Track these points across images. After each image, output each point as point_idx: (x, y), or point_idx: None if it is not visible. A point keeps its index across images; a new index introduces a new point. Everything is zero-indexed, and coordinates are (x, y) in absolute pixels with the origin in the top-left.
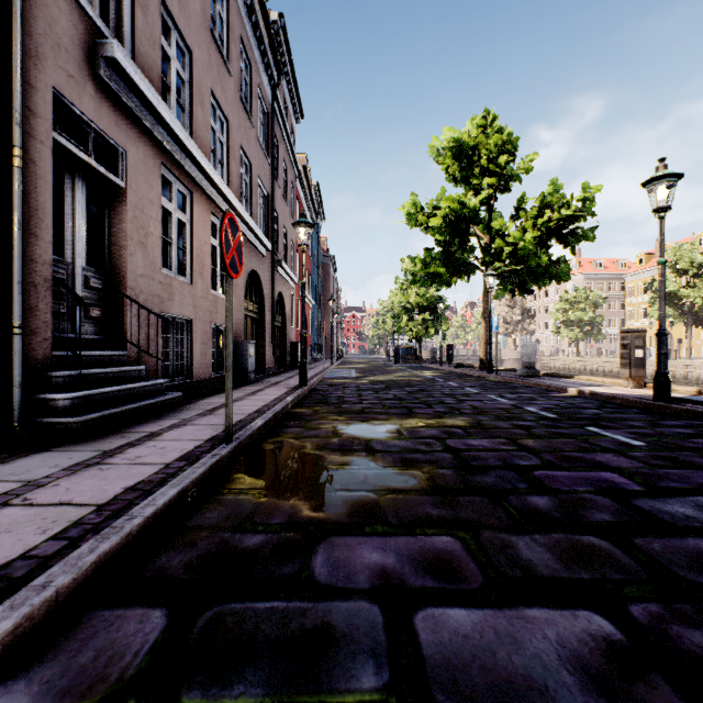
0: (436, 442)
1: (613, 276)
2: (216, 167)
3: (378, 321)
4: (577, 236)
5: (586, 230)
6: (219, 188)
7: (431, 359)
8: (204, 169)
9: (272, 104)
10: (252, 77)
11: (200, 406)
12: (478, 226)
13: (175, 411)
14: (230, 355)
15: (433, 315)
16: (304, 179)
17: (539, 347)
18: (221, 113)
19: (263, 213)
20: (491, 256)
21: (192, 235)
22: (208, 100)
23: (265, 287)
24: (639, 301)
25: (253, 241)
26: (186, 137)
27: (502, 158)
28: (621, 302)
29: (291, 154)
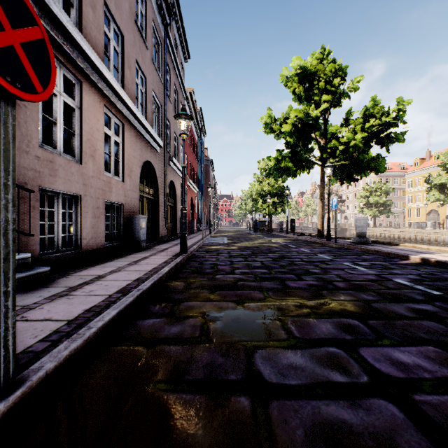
0: (347, 355)
1: (396, 174)
2: (111, 70)
3: (241, 204)
4: (391, 139)
5: (398, 134)
6: (110, 83)
7: (279, 229)
8: (92, 61)
9: (165, 39)
10: (146, 10)
11: (68, 281)
12: (316, 133)
13: (32, 289)
14: (3, 233)
15: (279, 199)
16: (192, 106)
17: (348, 221)
18: (116, 27)
19: (157, 120)
20: (328, 153)
21: (82, 120)
22: (100, 7)
23: (158, 175)
24: (416, 190)
25: (147, 137)
26: (67, 21)
27: (336, 80)
28: (401, 191)
29: (181, 82)
